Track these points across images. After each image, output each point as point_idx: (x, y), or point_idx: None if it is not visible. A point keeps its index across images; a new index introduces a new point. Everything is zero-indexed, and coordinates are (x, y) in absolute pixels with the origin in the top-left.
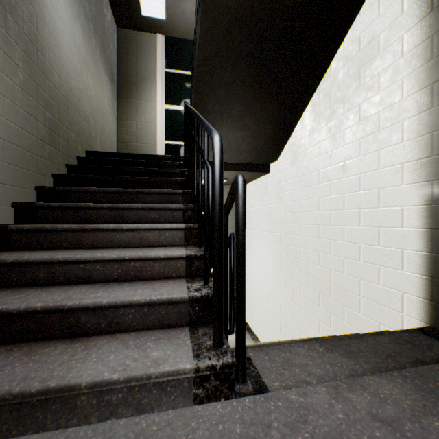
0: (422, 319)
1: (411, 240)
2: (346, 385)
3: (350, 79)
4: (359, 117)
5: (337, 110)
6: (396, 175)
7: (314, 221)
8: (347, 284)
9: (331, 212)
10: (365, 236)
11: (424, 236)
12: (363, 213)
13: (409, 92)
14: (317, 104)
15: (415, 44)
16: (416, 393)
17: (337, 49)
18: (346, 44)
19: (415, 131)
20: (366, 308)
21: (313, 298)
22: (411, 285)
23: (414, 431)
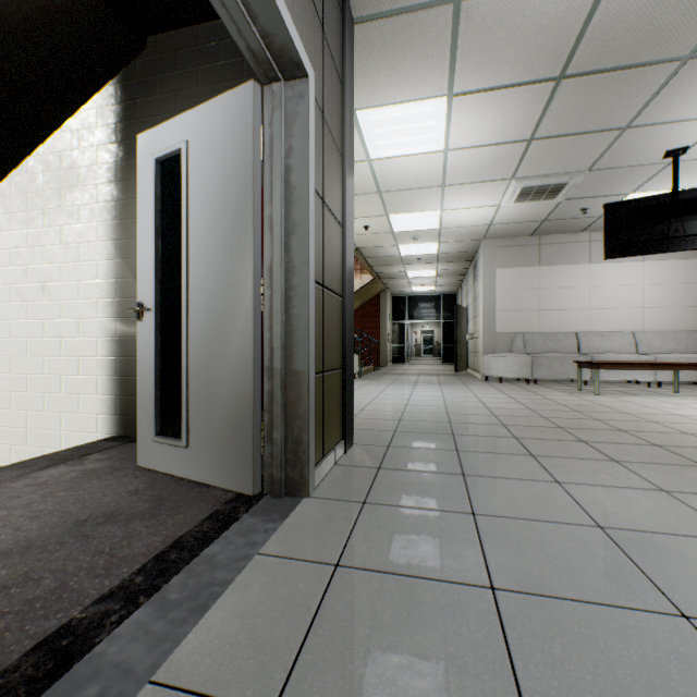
0: (112, 432)
1: (104, 367)
2: (11, 482)
3: (52, 193)
4: (61, 240)
5: (36, 219)
6: (94, 309)
7: (4, 352)
8: (49, 422)
9: (29, 341)
10: (67, 367)
11: (112, 363)
12: (66, 343)
13: (103, 238)
14: (9, 197)
15: (107, 200)
16: (71, 468)
17: (37, 147)
18: (48, 151)
19: (107, 274)
20: (69, 441)
21: (2, 456)
22: (104, 406)
23: (56, 481)
